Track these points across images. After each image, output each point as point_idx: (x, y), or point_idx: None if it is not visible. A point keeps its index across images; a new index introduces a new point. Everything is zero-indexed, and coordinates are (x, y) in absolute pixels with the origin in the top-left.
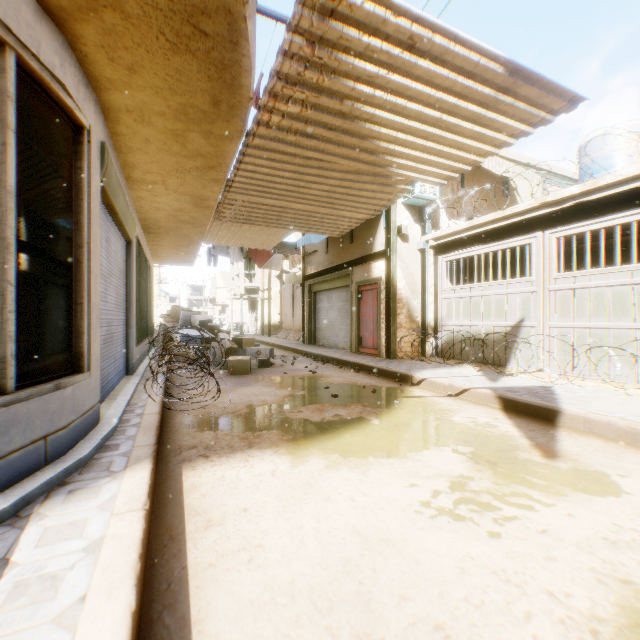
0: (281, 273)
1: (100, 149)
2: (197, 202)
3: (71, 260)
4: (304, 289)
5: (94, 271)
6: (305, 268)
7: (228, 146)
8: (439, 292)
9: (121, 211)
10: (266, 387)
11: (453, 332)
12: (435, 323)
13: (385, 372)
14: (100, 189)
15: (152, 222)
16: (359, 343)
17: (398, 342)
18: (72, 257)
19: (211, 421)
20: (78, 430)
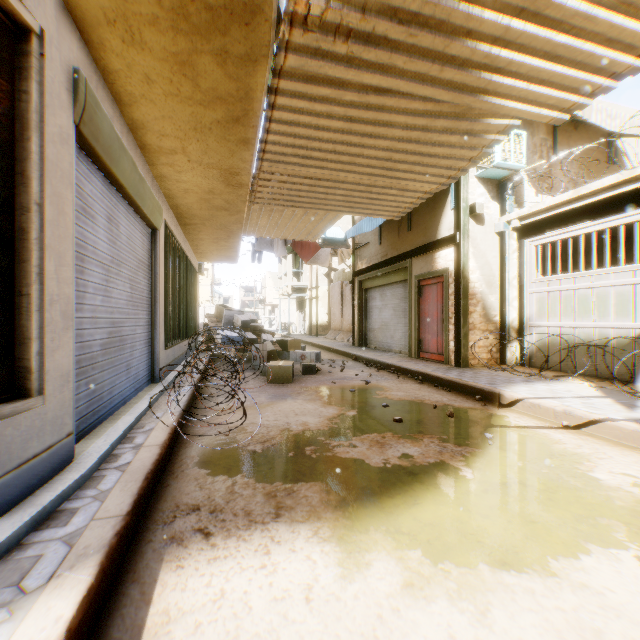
0: (329, 271)
1: (71, 78)
2: (227, 178)
3: (11, 229)
4: (354, 286)
5: (54, 248)
6: (355, 263)
7: (252, 78)
8: (525, 285)
9: (129, 184)
10: (309, 402)
11: (546, 335)
12: (519, 324)
13: (459, 386)
14: (71, 134)
15: (184, 210)
16: (419, 347)
17: (471, 347)
18: (14, 225)
19: (232, 456)
20: (7, 491)
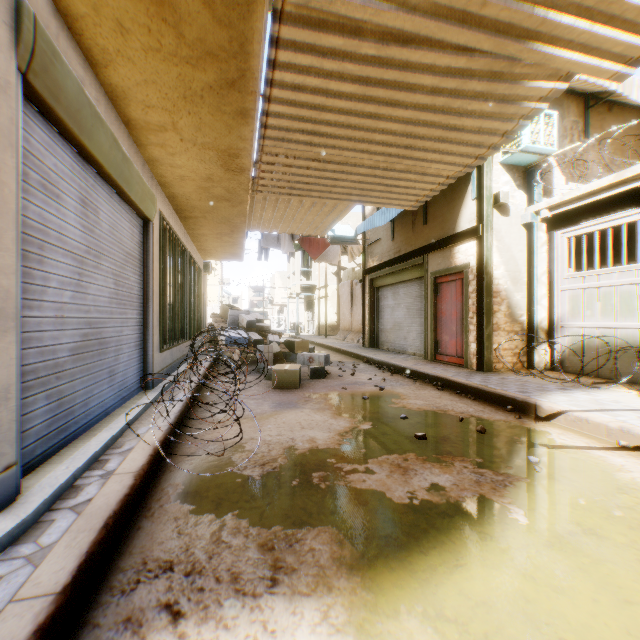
0: (338, 270)
1: (12, 10)
2: (226, 162)
3: None
4: (365, 284)
5: None
6: (366, 260)
7: (247, 22)
8: (556, 281)
9: (108, 162)
10: (317, 412)
11: (581, 337)
12: (549, 324)
13: (485, 394)
14: (12, 83)
15: (183, 201)
16: (436, 349)
17: (494, 349)
18: None
19: (224, 484)
20: None
